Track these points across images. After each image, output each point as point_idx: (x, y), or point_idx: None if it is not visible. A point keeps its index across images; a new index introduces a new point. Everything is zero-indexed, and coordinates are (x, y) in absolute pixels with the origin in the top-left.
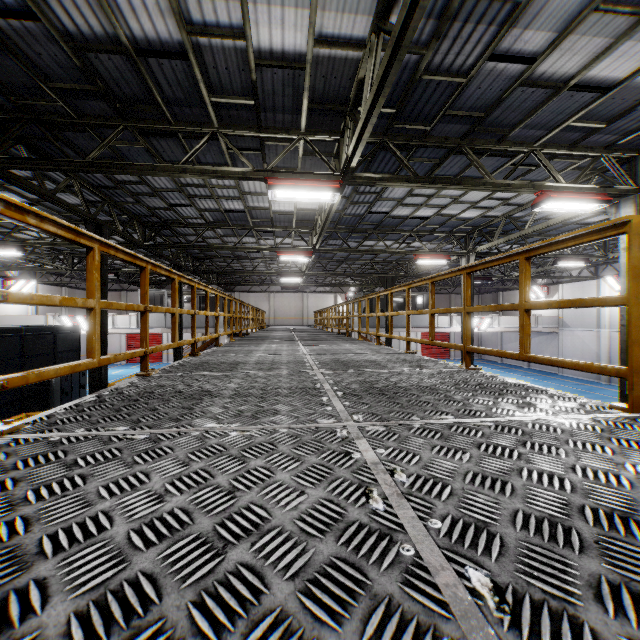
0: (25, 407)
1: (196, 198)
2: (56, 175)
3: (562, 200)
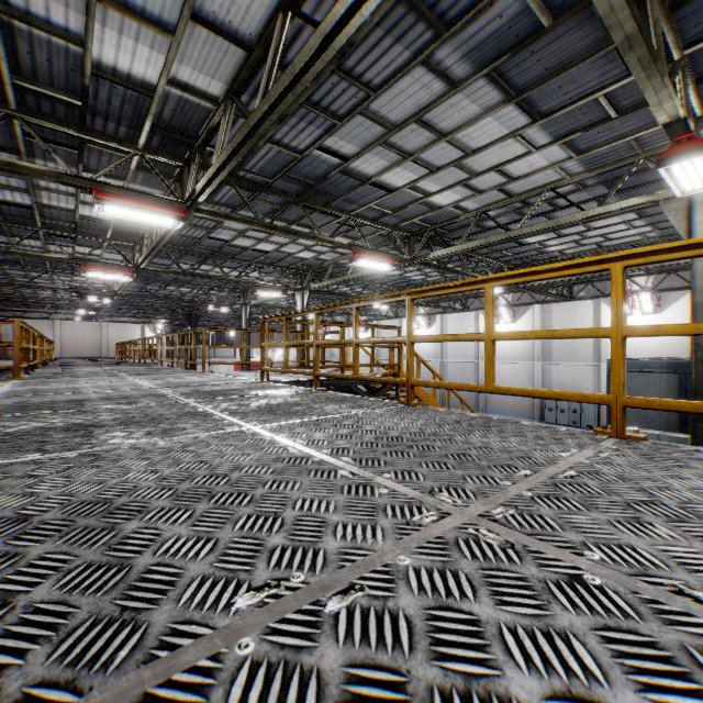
0: None
1: None
2: None
3: (264, 292)
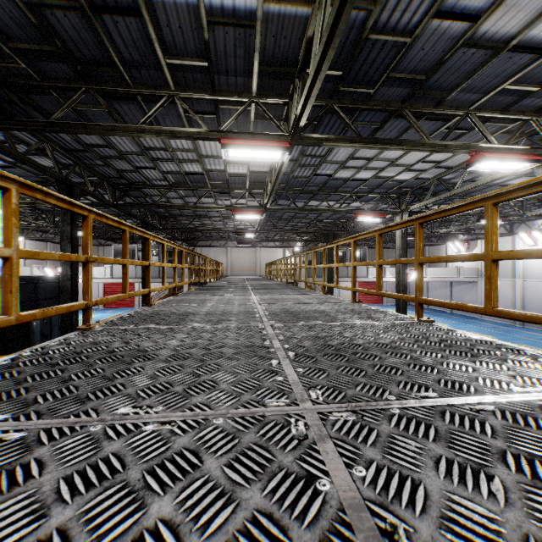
0: (8, 348)
1: (159, 161)
2: (29, 139)
3: (495, 159)
